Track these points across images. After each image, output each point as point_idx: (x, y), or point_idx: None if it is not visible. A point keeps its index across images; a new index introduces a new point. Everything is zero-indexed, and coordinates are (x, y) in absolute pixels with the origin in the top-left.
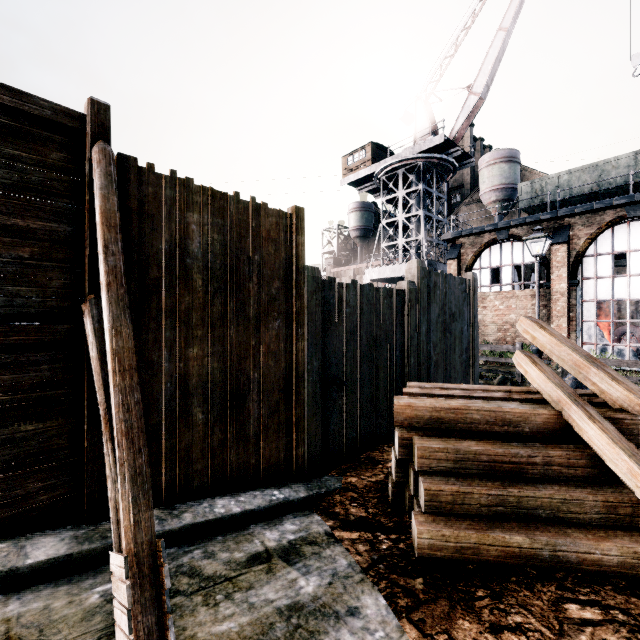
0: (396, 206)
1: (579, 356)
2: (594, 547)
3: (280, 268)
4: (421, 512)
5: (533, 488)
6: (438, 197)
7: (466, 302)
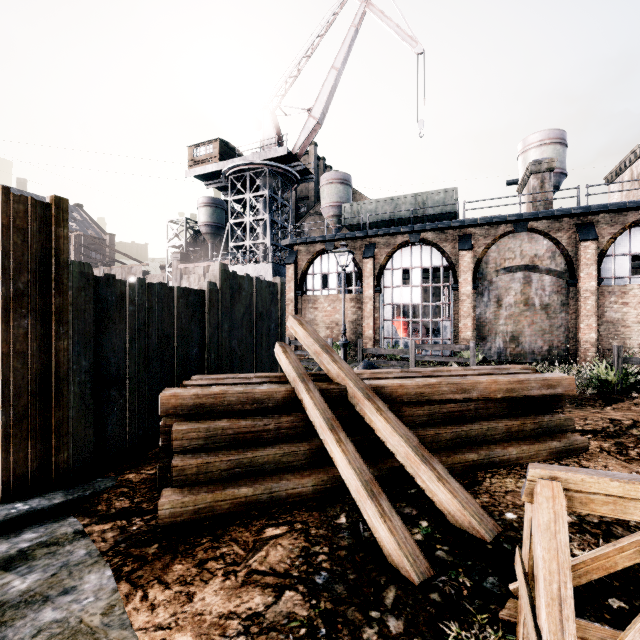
0: (245, 207)
1: (318, 345)
2: (298, 483)
3: (32, 261)
4: (171, 488)
5: (265, 449)
6: (284, 205)
7: (274, 303)
